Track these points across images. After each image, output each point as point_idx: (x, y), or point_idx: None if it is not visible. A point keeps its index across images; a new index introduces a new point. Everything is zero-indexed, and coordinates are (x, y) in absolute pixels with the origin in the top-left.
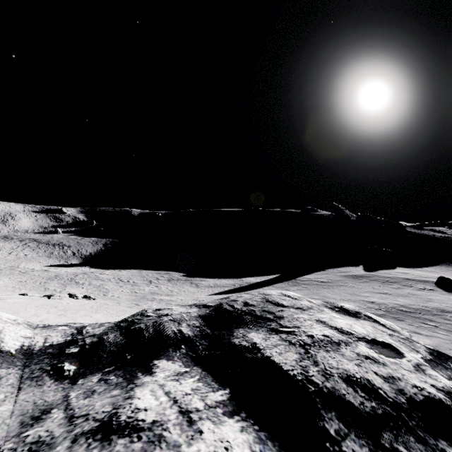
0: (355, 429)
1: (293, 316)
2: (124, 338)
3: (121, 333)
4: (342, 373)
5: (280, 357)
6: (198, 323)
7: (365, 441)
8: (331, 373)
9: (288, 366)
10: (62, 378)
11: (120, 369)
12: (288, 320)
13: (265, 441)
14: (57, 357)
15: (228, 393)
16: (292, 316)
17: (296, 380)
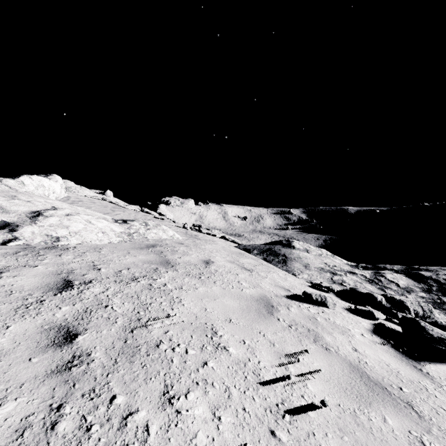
0: (437, 283)
1: (445, 272)
2: (373, 267)
3: (372, 266)
4: (444, 278)
5: (424, 273)
6: (400, 268)
7: (437, 284)
8: (440, 278)
9: (425, 275)
10: (359, 269)
11: (374, 270)
12: (441, 272)
13: (410, 279)
14: (356, 266)
15: (404, 275)
16: (445, 272)
17: (426, 276)
